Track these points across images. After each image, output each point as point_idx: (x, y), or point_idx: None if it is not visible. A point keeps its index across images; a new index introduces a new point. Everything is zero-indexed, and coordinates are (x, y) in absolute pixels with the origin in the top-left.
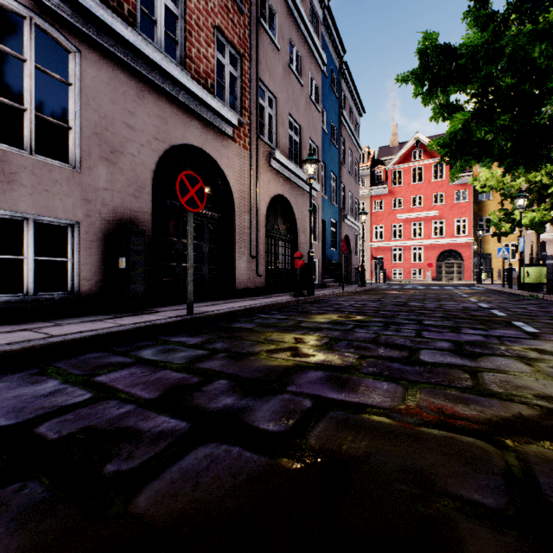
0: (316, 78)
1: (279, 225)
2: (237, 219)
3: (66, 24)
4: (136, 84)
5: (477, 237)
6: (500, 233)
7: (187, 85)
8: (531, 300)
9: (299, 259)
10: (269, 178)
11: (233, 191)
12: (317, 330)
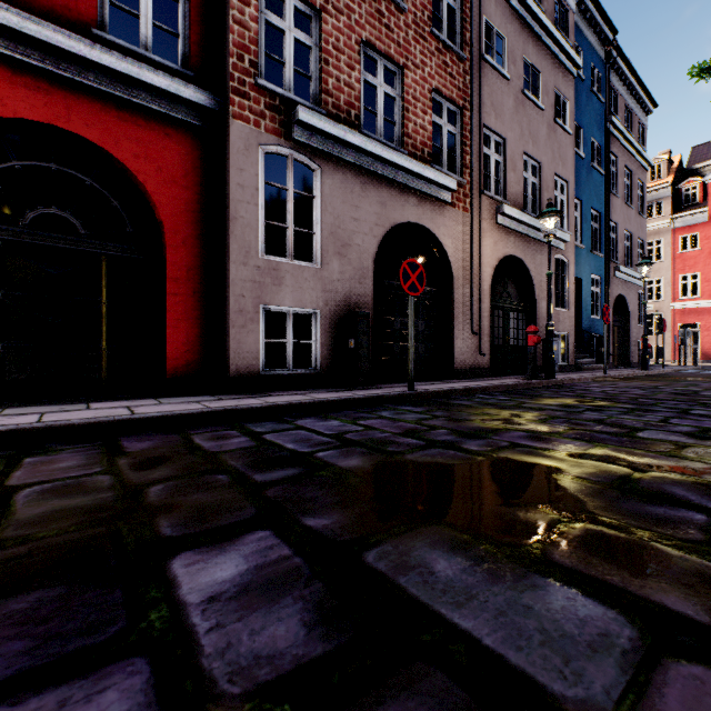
0: (565, 90)
1: (509, 292)
2: (455, 292)
3: (312, 150)
4: (361, 179)
5: None
6: None
7: (404, 165)
8: None
9: (533, 335)
10: (495, 238)
11: (452, 261)
12: (539, 410)
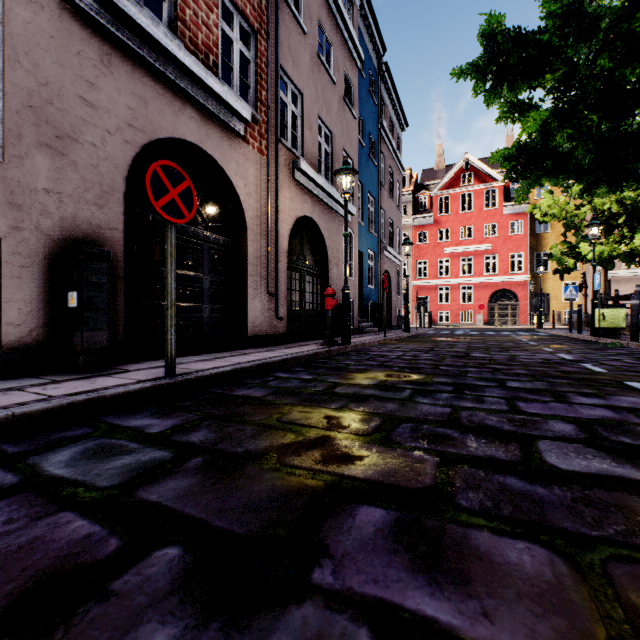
0: (351, 76)
1: (306, 255)
2: (250, 245)
3: None
4: (100, 44)
5: (534, 274)
6: (563, 270)
7: (177, 54)
8: (616, 349)
9: (331, 298)
10: (292, 194)
11: (245, 207)
12: (360, 400)
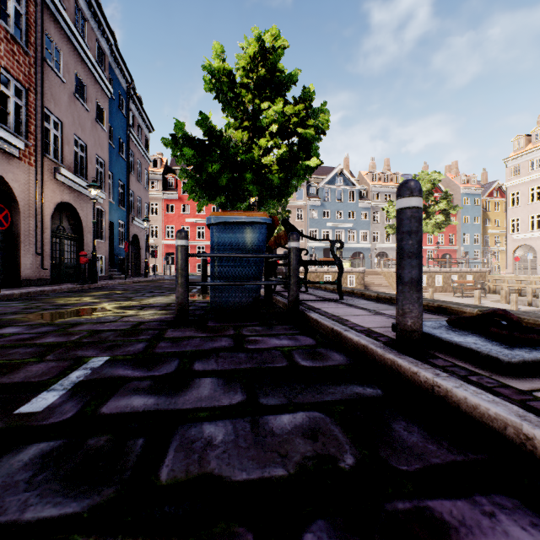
0: (103, 103)
1: (65, 226)
2: (23, 223)
3: None
4: None
5: None
6: None
7: None
8: None
9: (84, 257)
10: (54, 188)
11: (19, 200)
12: (92, 296)
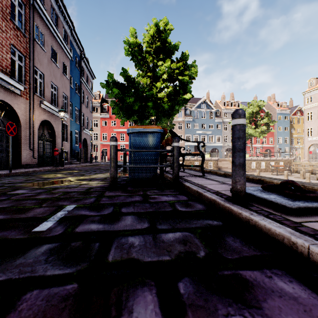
0: (67, 63)
1: (45, 134)
2: (22, 132)
3: None
4: None
5: None
6: None
7: None
8: None
9: (57, 151)
10: (40, 112)
11: (21, 119)
12: (62, 173)
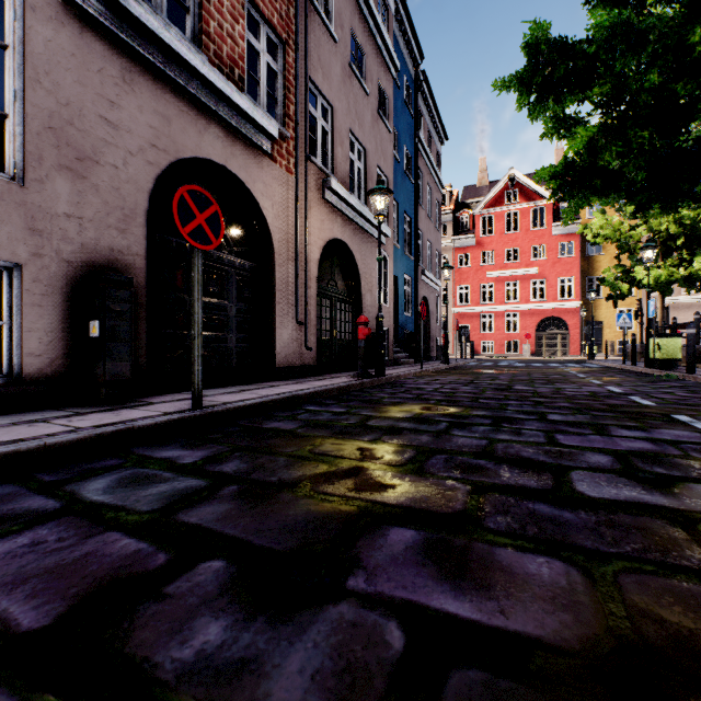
0: (386, 87)
1: (337, 280)
2: (277, 270)
3: None
4: (121, 60)
5: (585, 301)
6: (617, 296)
7: (201, 70)
8: (670, 381)
9: (364, 326)
10: (322, 215)
11: (272, 230)
12: (394, 433)
